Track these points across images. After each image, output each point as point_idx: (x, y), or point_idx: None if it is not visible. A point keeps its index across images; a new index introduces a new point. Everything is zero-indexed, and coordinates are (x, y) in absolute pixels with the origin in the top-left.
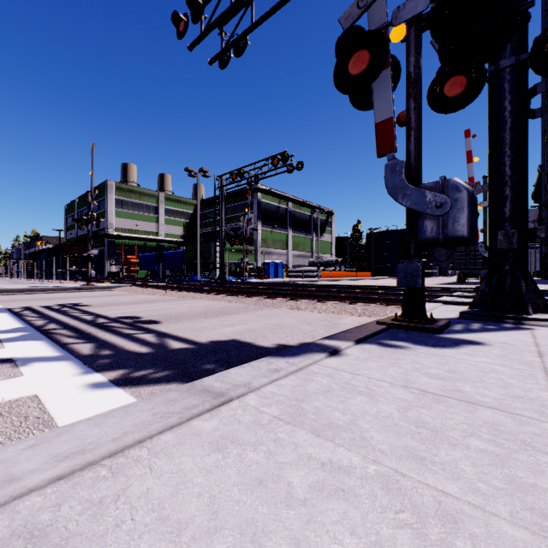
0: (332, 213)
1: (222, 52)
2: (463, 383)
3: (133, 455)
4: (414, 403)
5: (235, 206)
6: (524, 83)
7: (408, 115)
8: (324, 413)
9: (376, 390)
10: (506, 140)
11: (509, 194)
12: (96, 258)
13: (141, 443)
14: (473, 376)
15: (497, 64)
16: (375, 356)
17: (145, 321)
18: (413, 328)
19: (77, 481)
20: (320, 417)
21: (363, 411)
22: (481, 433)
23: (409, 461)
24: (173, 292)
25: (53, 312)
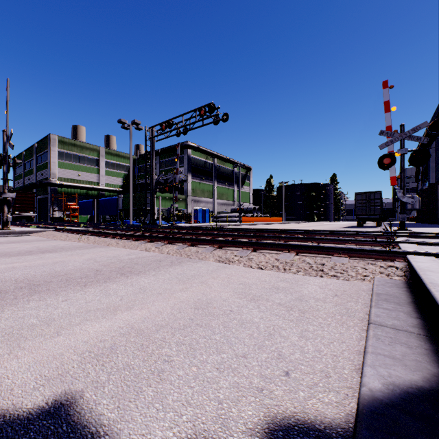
0: (250, 169)
1: None
2: None
3: None
4: None
5: (168, 161)
6: None
7: None
8: None
9: None
10: None
11: None
12: (13, 201)
13: None
14: None
15: None
16: None
17: None
18: None
19: None
20: None
21: None
22: None
23: None
24: (90, 237)
25: None
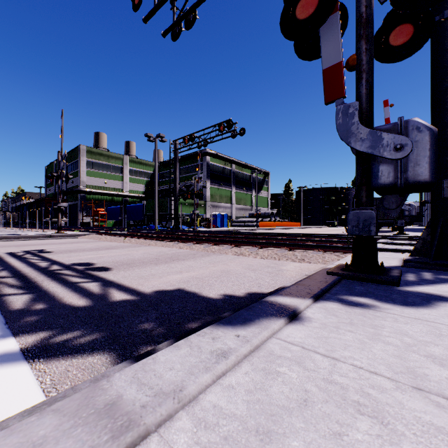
0: (268, 174)
1: (173, 25)
2: None
3: None
4: None
5: (188, 167)
6: None
7: (359, 57)
8: None
9: (380, 401)
10: None
11: None
12: (65, 209)
13: None
14: None
15: (442, 14)
16: (345, 322)
17: (96, 268)
18: (368, 279)
19: None
20: None
21: None
22: None
23: None
24: (132, 239)
25: (14, 258)
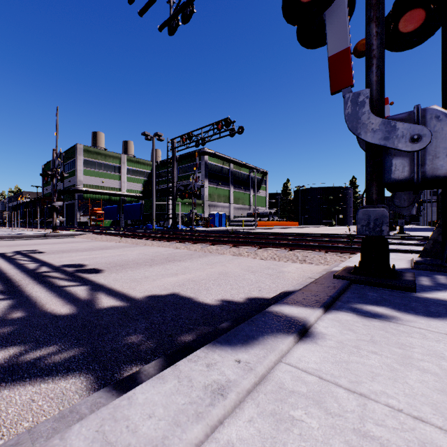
0: (266, 173)
1: (170, 18)
2: None
3: None
4: None
5: (186, 167)
6: None
7: (369, 41)
8: None
9: None
10: None
11: None
12: (60, 209)
13: None
14: None
15: None
16: (365, 339)
17: (87, 270)
18: (381, 284)
19: None
20: None
21: None
22: None
23: None
24: (128, 239)
25: (2, 259)
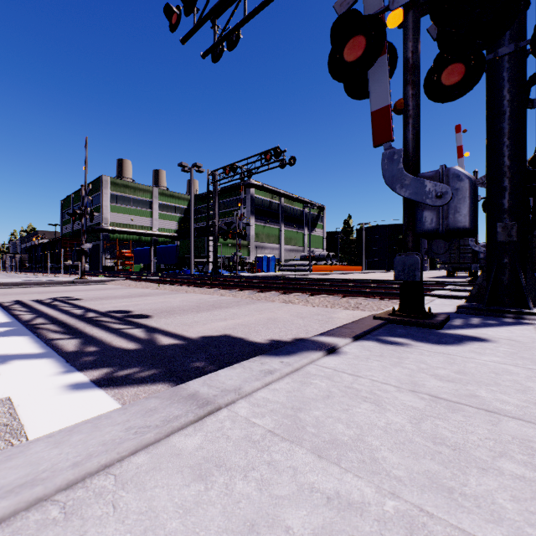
0: (324, 208)
1: (214, 46)
2: (477, 386)
3: (95, 485)
4: (427, 412)
5: (229, 201)
6: (523, 71)
7: (406, 102)
8: (326, 426)
9: (382, 396)
10: (505, 130)
11: (508, 185)
12: (90, 252)
13: (108, 468)
14: (485, 378)
15: (496, 52)
16: (376, 355)
17: (135, 315)
18: (412, 323)
19: (18, 527)
20: (321, 431)
21: (370, 423)
22: (513, 453)
23: (434, 493)
24: (166, 286)
25: (43, 306)
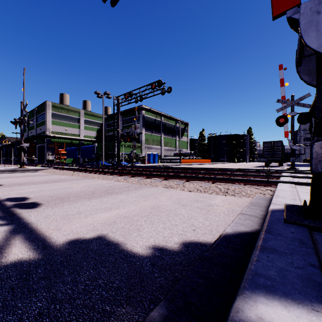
0: (188, 124)
1: None
2: None
3: None
4: None
5: (129, 119)
6: None
7: None
8: None
9: None
10: None
11: None
12: (27, 149)
13: None
14: None
15: None
16: None
17: (26, 204)
18: None
19: None
20: None
21: None
22: None
23: None
24: (79, 173)
25: None
